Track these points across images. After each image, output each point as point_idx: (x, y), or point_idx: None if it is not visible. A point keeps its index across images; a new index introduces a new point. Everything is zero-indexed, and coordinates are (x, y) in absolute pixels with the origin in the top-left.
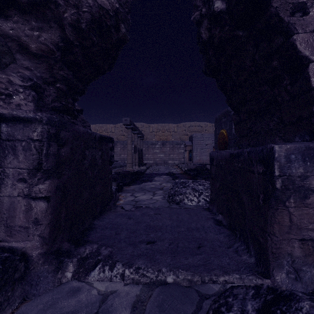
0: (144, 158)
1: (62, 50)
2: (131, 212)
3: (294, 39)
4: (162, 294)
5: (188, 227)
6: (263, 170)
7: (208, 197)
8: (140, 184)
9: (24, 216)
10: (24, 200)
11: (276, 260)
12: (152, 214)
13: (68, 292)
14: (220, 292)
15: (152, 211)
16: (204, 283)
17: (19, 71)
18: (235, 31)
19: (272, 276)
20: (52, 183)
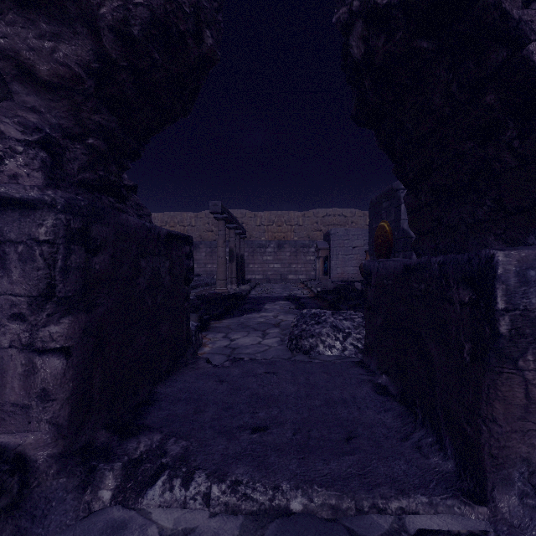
0: (247, 270)
1: (97, 76)
2: (224, 369)
3: (531, 50)
4: (282, 535)
5: (326, 398)
6: (471, 299)
7: (360, 342)
8: (240, 316)
9: (21, 385)
10: (22, 355)
11: (500, 470)
12: (262, 372)
13: (103, 530)
14: (393, 532)
15: (262, 367)
16: (361, 514)
17: (18, 114)
18: (415, 41)
19: (490, 502)
20: (75, 322)
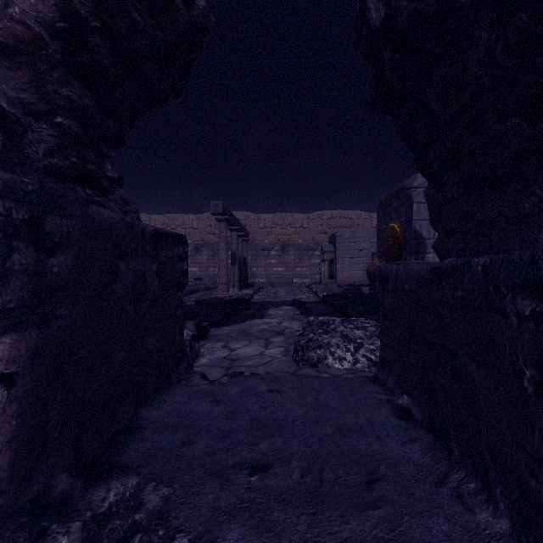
0: (250, 273)
1: (65, 39)
2: (221, 386)
3: None
4: None
5: (339, 424)
6: (534, 311)
7: (374, 354)
8: (241, 323)
9: None
10: None
11: None
12: (264, 391)
13: None
14: None
15: (264, 384)
16: None
17: None
18: None
19: None
20: (19, 341)
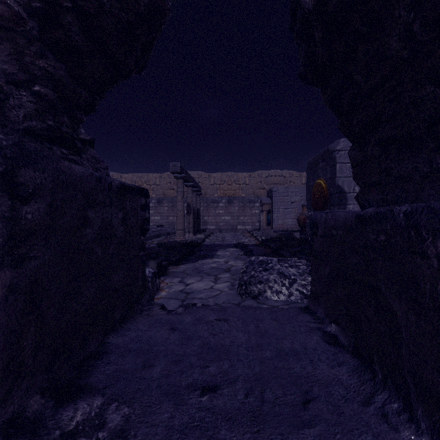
0: (203, 221)
1: (41, 18)
2: (177, 316)
3: None
4: None
5: (277, 349)
6: None
7: (305, 288)
8: (195, 262)
9: None
10: None
11: None
12: (213, 320)
13: None
14: None
15: (213, 313)
16: None
17: None
18: None
19: None
20: None
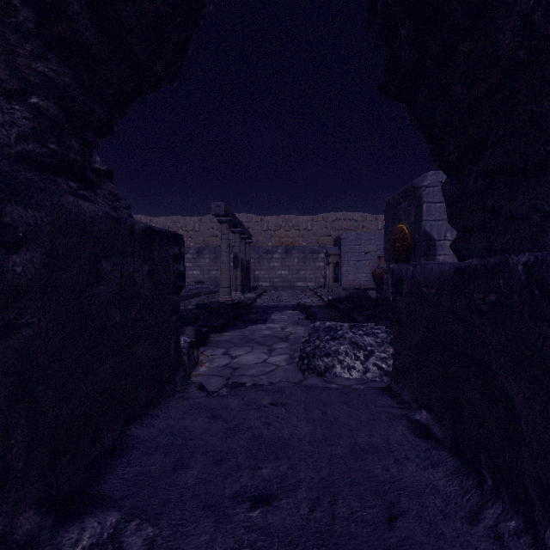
0: (253, 277)
1: (38, 6)
2: (220, 399)
3: None
4: None
5: (351, 443)
6: None
7: (385, 363)
8: (244, 328)
9: None
10: None
11: None
12: (267, 404)
13: None
14: None
15: (267, 396)
16: None
17: None
18: None
19: None
20: None
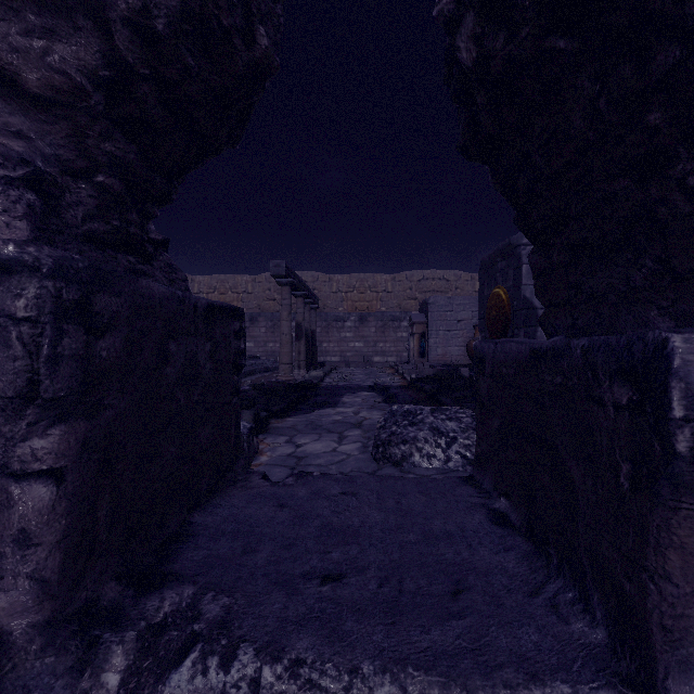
0: (320, 350)
1: (108, 88)
2: (286, 488)
3: None
4: None
5: (424, 531)
6: (631, 400)
7: (469, 450)
8: (309, 412)
9: None
10: None
11: (675, 648)
12: (337, 493)
13: None
14: None
15: (337, 485)
16: None
17: None
18: (548, 39)
19: None
20: (69, 432)
